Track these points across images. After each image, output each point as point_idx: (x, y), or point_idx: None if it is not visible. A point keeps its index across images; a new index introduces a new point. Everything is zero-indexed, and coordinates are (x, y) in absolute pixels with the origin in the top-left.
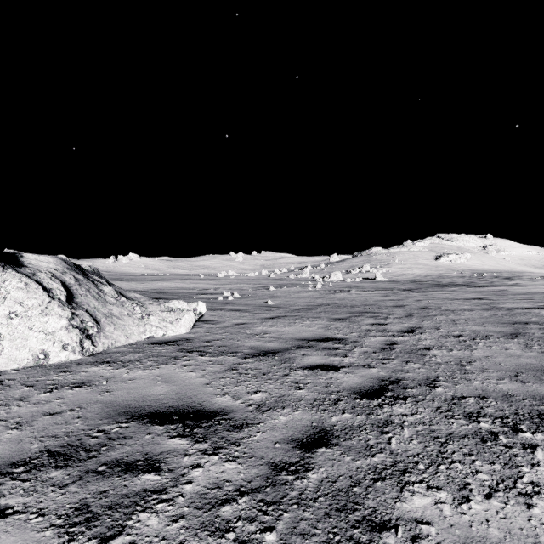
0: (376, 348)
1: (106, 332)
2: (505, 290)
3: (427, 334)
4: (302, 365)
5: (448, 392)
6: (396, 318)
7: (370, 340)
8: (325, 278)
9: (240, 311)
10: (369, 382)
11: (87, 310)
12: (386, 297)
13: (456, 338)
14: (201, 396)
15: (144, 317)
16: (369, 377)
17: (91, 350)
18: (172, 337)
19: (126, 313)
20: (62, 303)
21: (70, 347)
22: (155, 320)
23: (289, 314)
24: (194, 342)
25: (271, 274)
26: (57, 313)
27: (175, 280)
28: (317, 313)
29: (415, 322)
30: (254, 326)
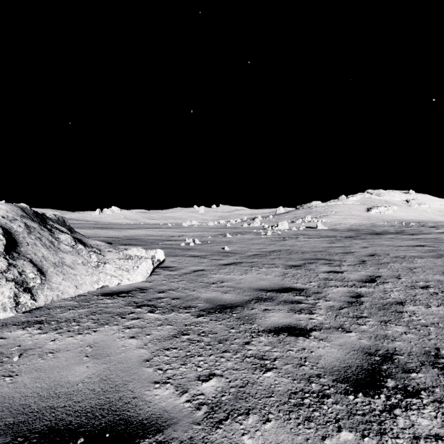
0: (342, 302)
1: (52, 283)
2: (438, 237)
3: (391, 284)
4: (264, 327)
5: None
6: (350, 265)
7: (332, 291)
8: (274, 227)
9: (199, 257)
10: (353, 357)
11: (32, 260)
12: (332, 243)
13: (425, 290)
14: (132, 386)
15: (99, 265)
16: (350, 348)
17: (29, 305)
18: (126, 286)
19: (80, 261)
20: None
21: None
22: (111, 269)
23: (245, 261)
24: (147, 292)
25: (228, 224)
26: None
27: (146, 229)
28: (271, 259)
29: (371, 270)
30: (211, 274)
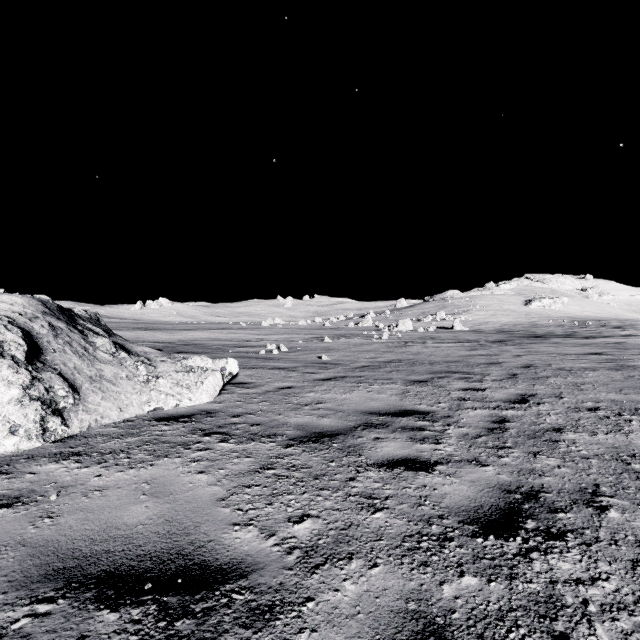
0: (481, 429)
1: (89, 404)
2: (623, 342)
3: (548, 405)
4: (374, 460)
5: (632, 521)
6: (495, 380)
7: (467, 414)
8: (392, 327)
9: (286, 369)
10: (487, 495)
11: (62, 372)
12: (473, 351)
13: (593, 413)
14: (206, 528)
15: (150, 380)
16: (485, 485)
17: (59, 432)
18: (187, 408)
19: (124, 374)
20: (17, 362)
21: (22, 429)
22: (166, 385)
23: (350, 374)
24: (217, 416)
25: (326, 323)
26: (5, 378)
27: (210, 330)
28: (387, 372)
29: (523, 387)
30: (303, 392)
